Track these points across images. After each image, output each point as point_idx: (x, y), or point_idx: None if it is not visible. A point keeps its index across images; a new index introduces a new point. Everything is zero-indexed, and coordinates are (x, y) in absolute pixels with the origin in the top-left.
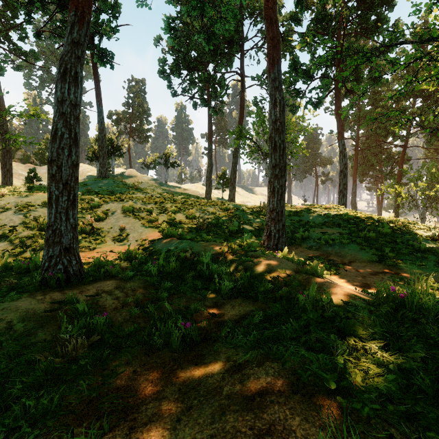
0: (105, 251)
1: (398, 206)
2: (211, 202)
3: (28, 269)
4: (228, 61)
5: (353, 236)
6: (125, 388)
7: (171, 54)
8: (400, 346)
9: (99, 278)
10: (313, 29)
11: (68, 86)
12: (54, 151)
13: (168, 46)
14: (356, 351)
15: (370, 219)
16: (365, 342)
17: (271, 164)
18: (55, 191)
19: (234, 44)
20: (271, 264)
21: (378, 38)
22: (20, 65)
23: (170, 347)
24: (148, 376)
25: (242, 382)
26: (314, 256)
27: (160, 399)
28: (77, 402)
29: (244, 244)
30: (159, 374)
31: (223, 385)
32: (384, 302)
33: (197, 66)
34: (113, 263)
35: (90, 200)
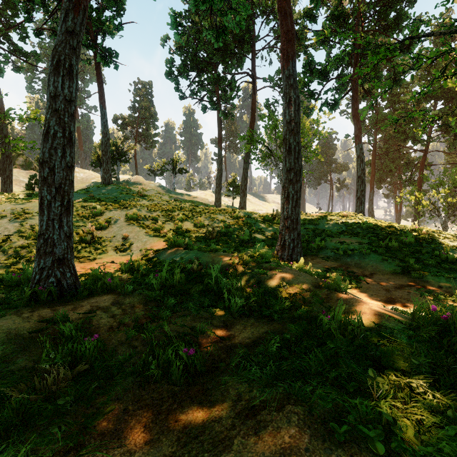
0: (106, 262)
1: (419, 214)
2: (221, 209)
3: (19, 281)
4: (238, 62)
5: (374, 246)
6: (111, 434)
7: (178, 54)
8: (452, 383)
9: (96, 292)
10: (329, 27)
11: (62, 79)
12: (46, 151)
13: (175, 46)
14: (400, 391)
15: (391, 227)
16: (407, 376)
17: (285, 168)
18: (47, 196)
19: (245, 44)
20: (287, 277)
21: (397, 36)
22: (21, 67)
23: (170, 378)
24: (141, 417)
25: (257, 433)
26: (332, 267)
27: (153, 453)
28: (50, 454)
29: (256, 255)
30: (155, 415)
31: (234, 436)
32: (424, 324)
33: (206, 67)
34: (113, 275)
35: (92, 208)
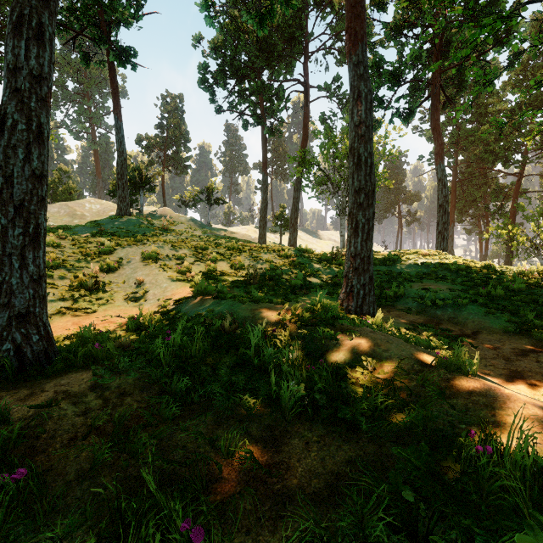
0: (109, 315)
1: (512, 254)
2: (266, 246)
3: None
4: (287, 66)
5: (471, 294)
6: None
7: (214, 58)
8: None
9: (76, 364)
10: (403, 16)
11: (26, 44)
12: None
13: (210, 47)
14: None
15: (489, 269)
16: None
17: (352, 188)
18: (0, 219)
19: (296, 43)
20: (370, 345)
21: None
22: None
23: None
24: None
25: None
26: (418, 323)
27: None
28: None
29: (318, 307)
30: None
31: None
32: None
33: (247, 73)
34: (113, 336)
35: (101, 244)
